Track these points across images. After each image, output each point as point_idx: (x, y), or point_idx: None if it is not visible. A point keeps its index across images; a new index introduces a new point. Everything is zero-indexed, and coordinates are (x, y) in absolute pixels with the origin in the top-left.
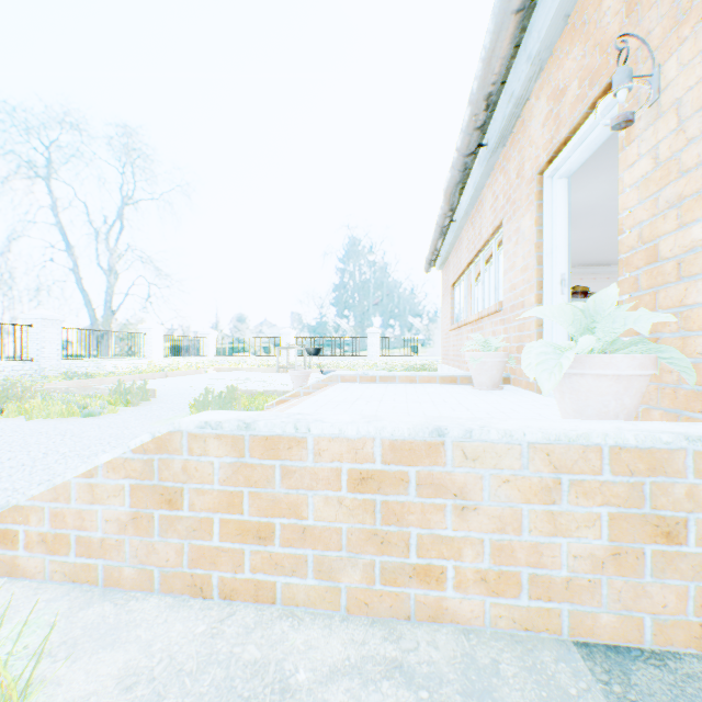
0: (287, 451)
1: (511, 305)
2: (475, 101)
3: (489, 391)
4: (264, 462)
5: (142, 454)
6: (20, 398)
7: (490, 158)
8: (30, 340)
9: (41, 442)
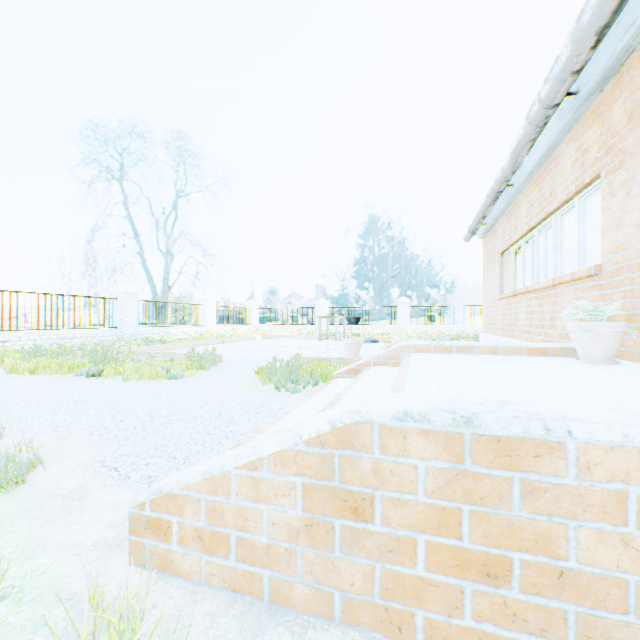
0: (531, 460)
1: (616, 268)
2: (583, 37)
3: (605, 365)
4: (494, 472)
5: (317, 447)
6: (115, 361)
7: (579, 107)
8: (115, 311)
9: (142, 404)
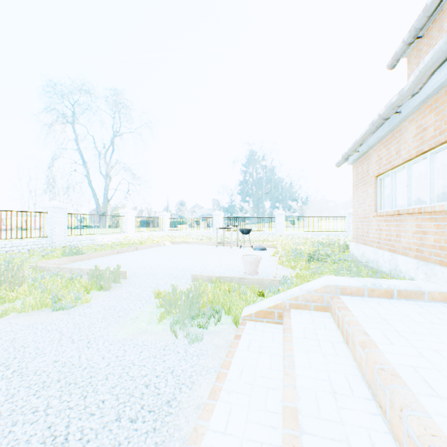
0: None
1: None
2: None
3: None
4: None
5: None
6: (9, 284)
7: None
8: (46, 222)
9: None
